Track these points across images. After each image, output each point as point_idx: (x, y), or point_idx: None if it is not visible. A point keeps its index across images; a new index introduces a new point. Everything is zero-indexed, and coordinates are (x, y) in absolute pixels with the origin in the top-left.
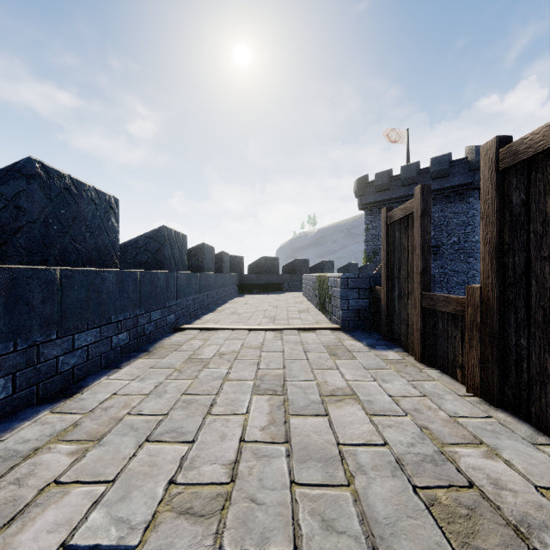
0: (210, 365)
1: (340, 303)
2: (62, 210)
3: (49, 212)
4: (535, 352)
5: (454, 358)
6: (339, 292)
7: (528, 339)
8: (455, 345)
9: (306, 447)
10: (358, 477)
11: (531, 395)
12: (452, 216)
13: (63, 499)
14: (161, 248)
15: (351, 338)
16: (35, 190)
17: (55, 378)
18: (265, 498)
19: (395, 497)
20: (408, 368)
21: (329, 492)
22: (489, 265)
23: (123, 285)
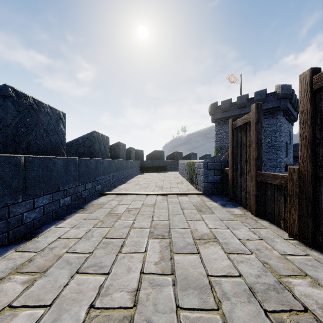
0: (122, 218)
1: (203, 178)
2: (27, 119)
3: (18, 120)
4: None
5: (278, 214)
6: (202, 171)
7: None
8: (280, 205)
9: (186, 277)
10: (224, 302)
11: None
12: (267, 126)
13: (13, 320)
14: (92, 144)
15: (209, 200)
16: (9, 105)
17: (21, 227)
18: (158, 319)
19: (252, 319)
20: (248, 219)
21: (204, 315)
22: (305, 153)
23: (67, 167)
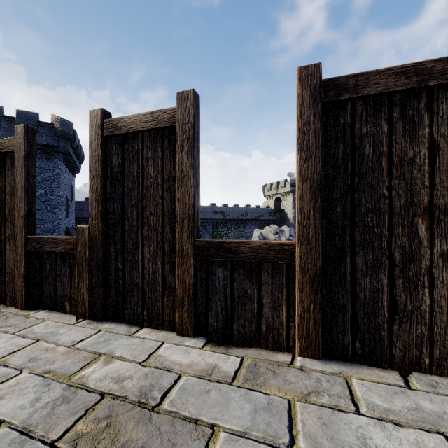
0: None
1: None
2: None
3: None
4: (128, 271)
5: (63, 294)
6: None
7: (123, 262)
8: (65, 281)
9: None
10: None
11: (125, 302)
12: (40, 170)
13: None
14: None
15: None
16: None
17: None
18: None
19: None
20: (10, 319)
21: None
22: (96, 209)
23: None
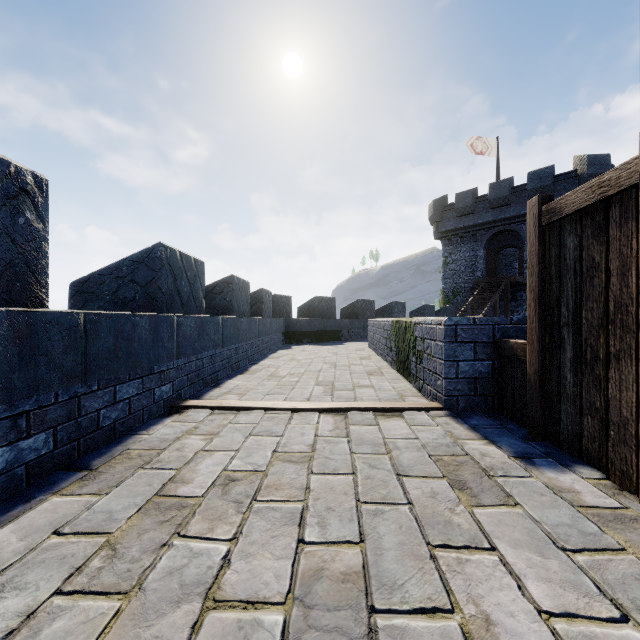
0: (197, 518)
1: (444, 367)
2: None
3: None
4: None
5: None
6: (441, 348)
7: None
8: None
9: None
10: None
11: None
12: None
13: None
14: (155, 278)
15: (469, 431)
16: None
17: None
18: None
19: None
20: None
21: None
22: None
23: (33, 340)
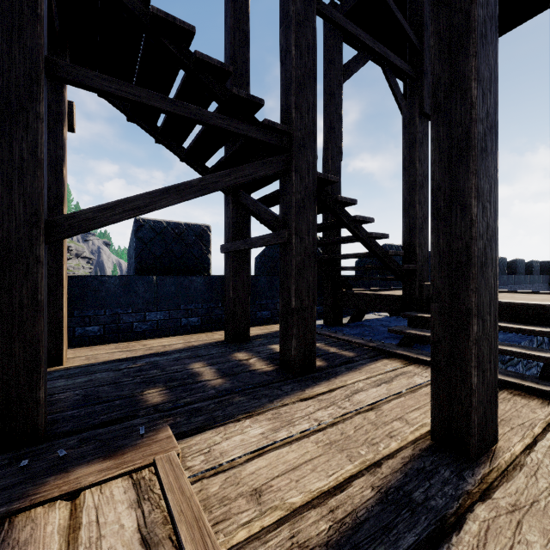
0: None
1: None
2: None
3: None
4: None
5: None
6: None
7: None
8: None
9: None
10: None
11: None
12: None
13: None
14: None
15: None
16: None
17: None
18: None
19: None
20: None
21: None
22: None
23: None
